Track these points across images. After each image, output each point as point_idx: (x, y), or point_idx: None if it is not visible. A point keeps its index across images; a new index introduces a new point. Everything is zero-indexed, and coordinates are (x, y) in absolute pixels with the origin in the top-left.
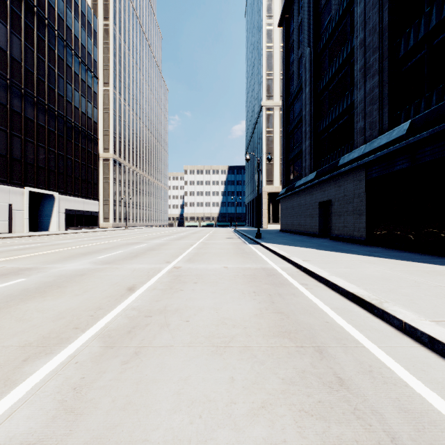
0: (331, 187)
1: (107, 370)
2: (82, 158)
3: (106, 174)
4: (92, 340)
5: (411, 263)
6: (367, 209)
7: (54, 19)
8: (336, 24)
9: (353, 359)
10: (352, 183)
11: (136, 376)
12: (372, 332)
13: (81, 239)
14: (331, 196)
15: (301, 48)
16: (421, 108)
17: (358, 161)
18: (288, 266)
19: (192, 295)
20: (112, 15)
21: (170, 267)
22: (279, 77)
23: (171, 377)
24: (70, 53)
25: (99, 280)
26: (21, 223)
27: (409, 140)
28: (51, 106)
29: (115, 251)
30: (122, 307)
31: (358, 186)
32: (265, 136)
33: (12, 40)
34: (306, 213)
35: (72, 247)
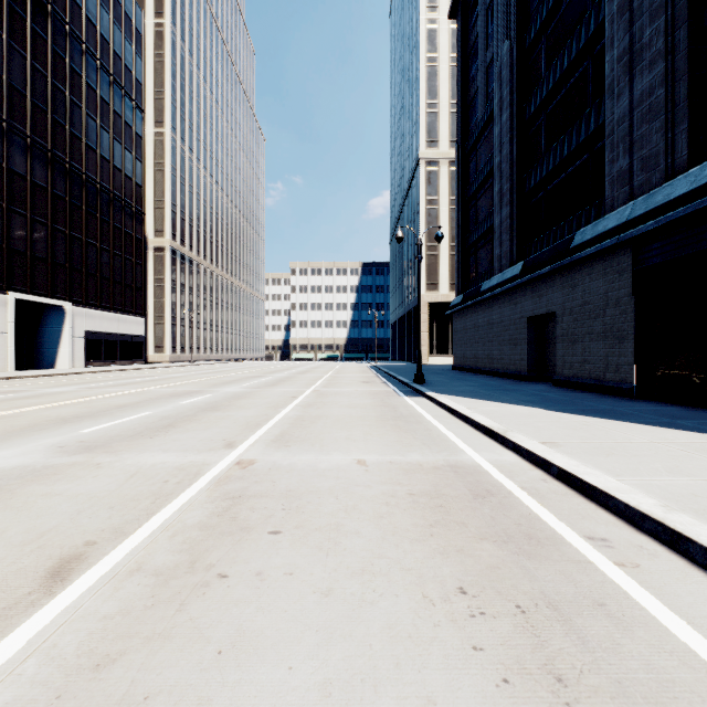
0: (555, 288)
1: None
2: (115, 244)
3: (159, 273)
4: None
5: None
6: (638, 328)
7: (64, 5)
8: None
9: None
10: (601, 278)
11: None
12: None
13: (94, 384)
14: (555, 305)
15: (491, 47)
16: None
17: (618, 235)
18: (511, 459)
19: (247, 617)
20: (169, 9)
21: (227, 462)
22: (448, 110)
23: None
24: (94, 65)
25: (4, 519)
26: (1, 355)
27: None
28: (58, 153)
29: (136, 412)
30: None
31: (616, 284)
32: (424, 209)
33: None
34: (504, 336)
35: (60, 402)
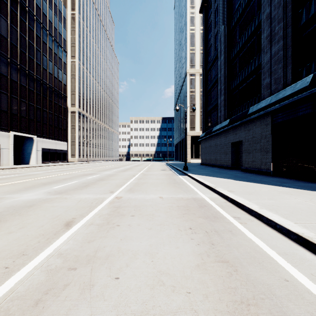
0: (242, 131)
1: None
2: (54, 110)
3: (73, 122)
4: None
5: None
6: (273, 147)
7: (33, 7)
8: (246, 5)
9: None
10: (259, 127)
11: None
12: None
13: (49, 171)
14: (242, 137)
15: (217, 27)
16: None
17: (265, 109)
18: (216, 196)
19: (127, 233)
20: (77, 7)
21: (112, 197)
22: (199, 51)
23: None
24: (45, 33)
25: (42, 212)
26: (7, 158)
27: (313, 89)
28: (30, 71)
29: (71, 181)
30: (47, 252)
31: (265, 129)
32: (189, 95)
33: (1, 22)
34: (221, 150)
35: (39, 177)
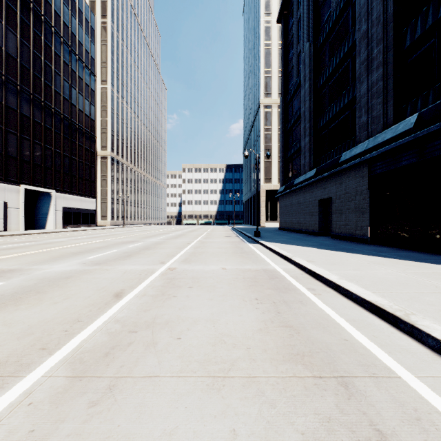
0: (332, 184)
1: (67, 418)
2: (79, 155)
3: (104, 172)
4: (58, 367)
5: (424, 265)
6: (370, 207)
7: (51, 16)
8: (337, 17)
9: (390, 398)
10: (354, 179)
11: (104, 428)
12: (403, 354)
13: (76, 237)
14: (332, 193)
15: (300, 43)
16: (429, 100)
17: (361, 157)
18: (291, 267)
19: (186, 303)
20: (110, 13)
21: (164, 268)
22: (277, 75)
23: (151, 431)
24: (67, 50)
25: (84, 284)
26: (16, 221)
27: (417, 133)
28: (47, 103)
29: (109, 250)
30: (103, 319)
31: (361, 183)
32: (263, 134)
33: (8, 36)
34: (306, 210)
35: (65, 246)
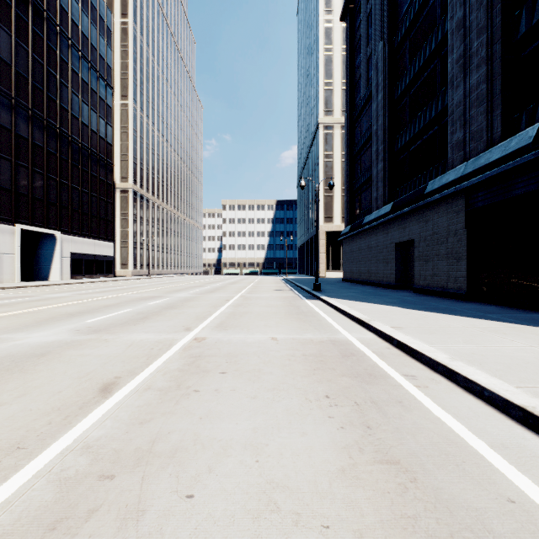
0: (414, 222)
1: None
2: (92, 188)
3: (124, 209)
4: None
5: None
6: (469, 251)
7: (55, 11)
8: (421, 6)
9: None
10: (445, 216)
11: None
12: None
13: (82, 292)
14: (414, 234)
15: (371, 44)
16: None
17: (455, 186)
18: (371, 337)
19: (212, 406)
20: (131, 11)
21: (188, 338)
22: (340, 87)
23: None
24: (77, 55)
25: (62, 367)
26: (10, 270)
27: None
28: (51, 121)
29: (119, 310)
30: (63, 444)
31: (455, 220)
32: (322, 161)
33: None
34: (379, 257)
35: (63, 303)
